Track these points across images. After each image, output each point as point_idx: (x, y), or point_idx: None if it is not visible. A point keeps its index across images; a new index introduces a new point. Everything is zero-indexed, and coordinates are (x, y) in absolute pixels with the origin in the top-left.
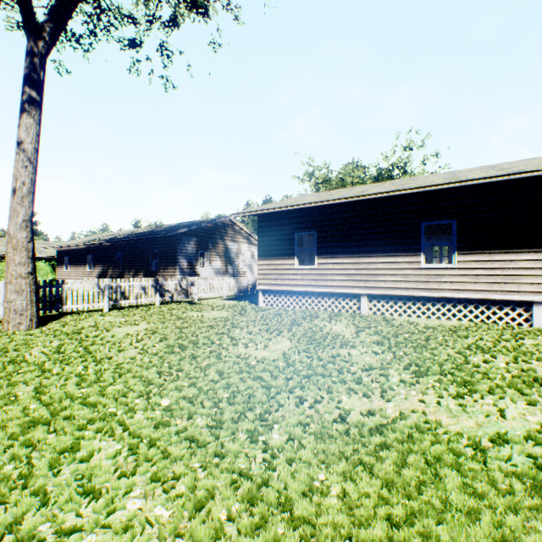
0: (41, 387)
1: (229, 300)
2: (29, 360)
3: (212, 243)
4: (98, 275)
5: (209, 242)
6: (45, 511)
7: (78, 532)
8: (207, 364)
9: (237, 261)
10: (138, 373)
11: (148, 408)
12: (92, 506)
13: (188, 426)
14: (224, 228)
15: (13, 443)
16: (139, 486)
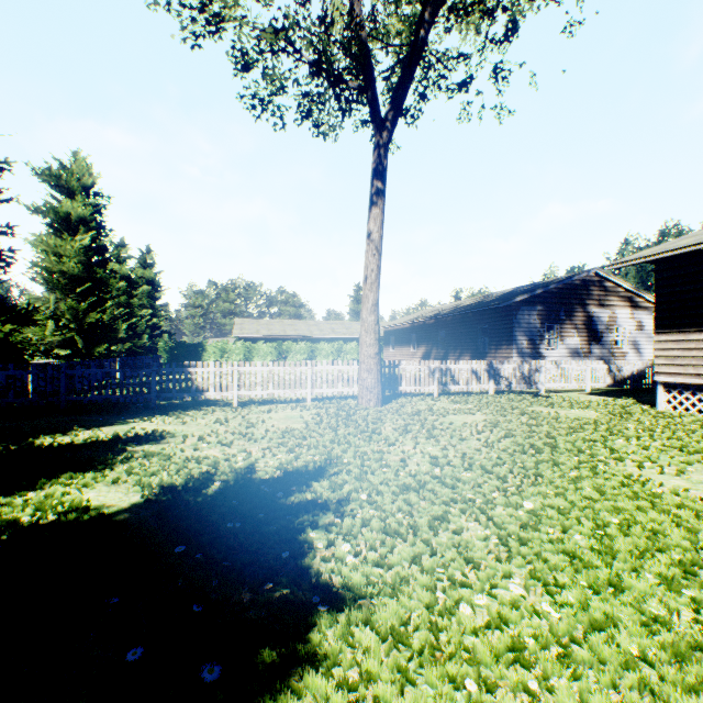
0: (402, 459)
1: (595, 395)
2: (385, 433)
3: (565, 311)
4: (421, 356)
5: (560, 310)
6: (436, 559)
7: (466, 588)
8: (575, 476)
9: (608, 336)
10: (486, 466)
11: (508, 505)
12: (474, 573)
13: (563, 539)
14: (585, 287)
15: (396, 498)
16: (515, 576)
